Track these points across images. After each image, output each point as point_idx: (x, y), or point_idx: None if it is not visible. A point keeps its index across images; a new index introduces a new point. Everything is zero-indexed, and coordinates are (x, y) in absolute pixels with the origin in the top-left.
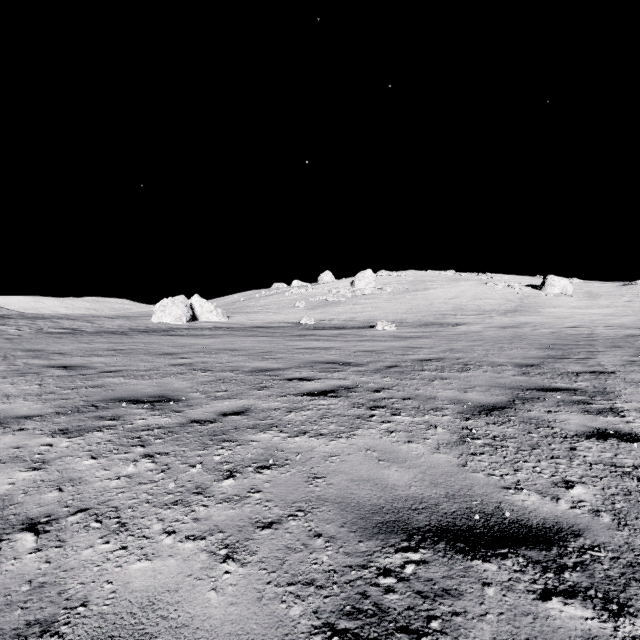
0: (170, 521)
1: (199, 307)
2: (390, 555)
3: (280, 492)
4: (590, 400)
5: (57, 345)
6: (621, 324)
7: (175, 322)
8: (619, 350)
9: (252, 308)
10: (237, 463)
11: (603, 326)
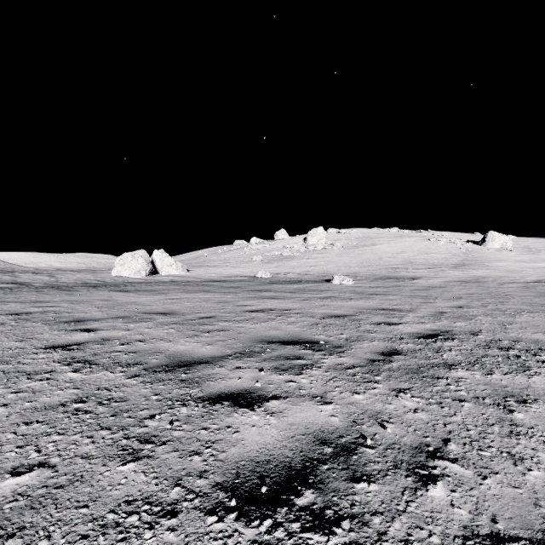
0: None
1: (159, 261)
2: None
3: None
4: None
5: None
6: None
7: (134, 276)
8: None
9: (213, 262)
10: None
11: None
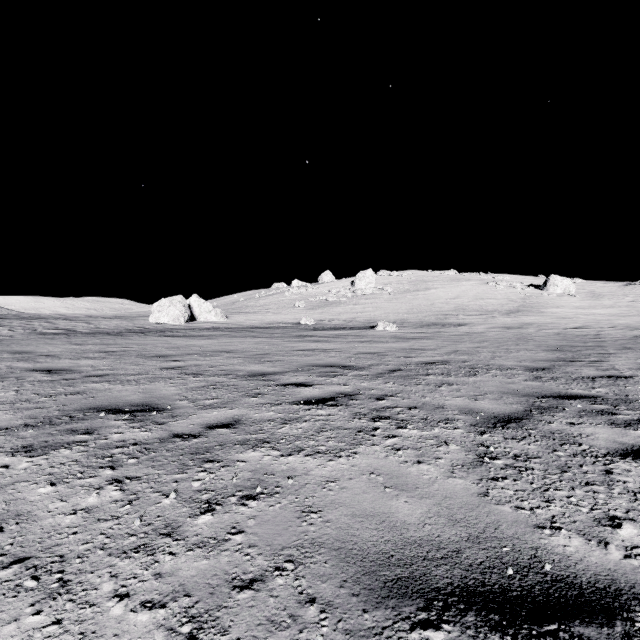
0: (125, 578)
1: (197, 307)
2: (404, 634)
3: (266, 533)
4: (614, 410)
5: (47, 347)
6: (627, 324)
7: (173, 322)
8: (631, 352)
9: (251, 308)
10: (218, 491)
11: (609, 327)
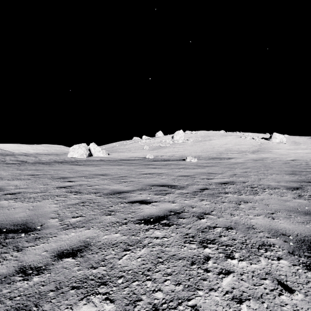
0: None
1: (93, 149)
2: None
3: None
4: None
5: (1, 171)
6: None
7: (80, 157)
8: None
9: (121, 149)
10: None
11: (310, 159)
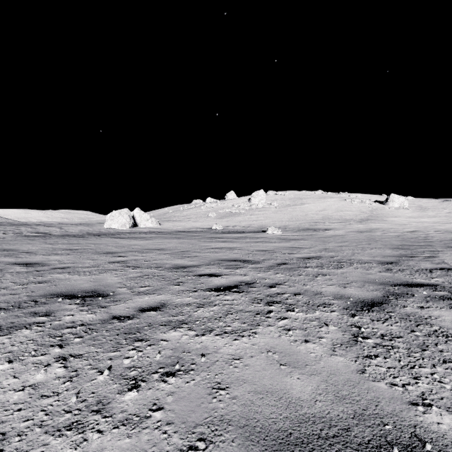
0: None
1: (139, 217)
2: None
3: (182, 410)
4: (451, 295)
5: (28, 246)
6: (446, 229)
7: (121, 228)
8: None
9: (177, 217)
10: (144, 368)
11: (434, 231)
